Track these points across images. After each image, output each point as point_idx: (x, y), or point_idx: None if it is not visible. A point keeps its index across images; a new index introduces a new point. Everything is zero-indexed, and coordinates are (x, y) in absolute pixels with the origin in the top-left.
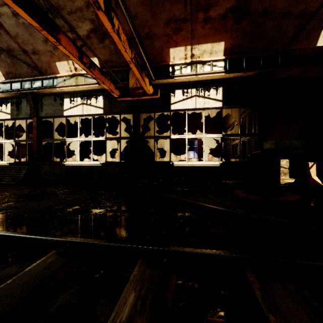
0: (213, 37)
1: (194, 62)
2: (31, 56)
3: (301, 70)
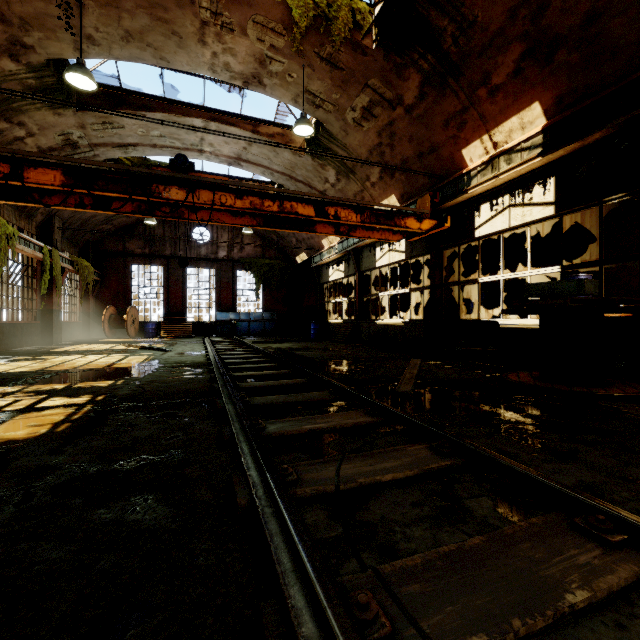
0: (515, 105)
1: (494, 156)
2: None
3: None
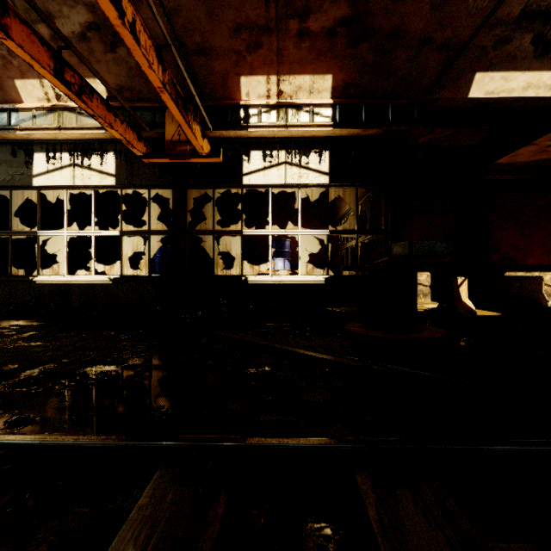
0: (314, 64)
1: (282, 104)
2: None
3: (447, 134)
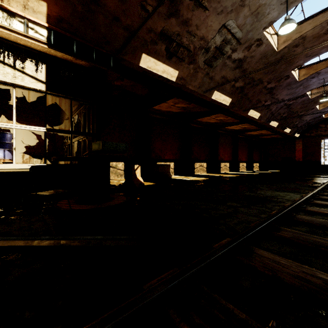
0: None
1: None
2: None
3: (131, 84)
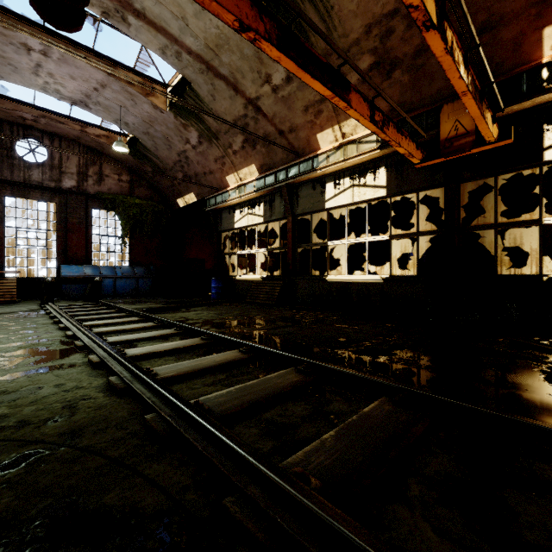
0: None
1: None
2: (287, 137)
3: None
